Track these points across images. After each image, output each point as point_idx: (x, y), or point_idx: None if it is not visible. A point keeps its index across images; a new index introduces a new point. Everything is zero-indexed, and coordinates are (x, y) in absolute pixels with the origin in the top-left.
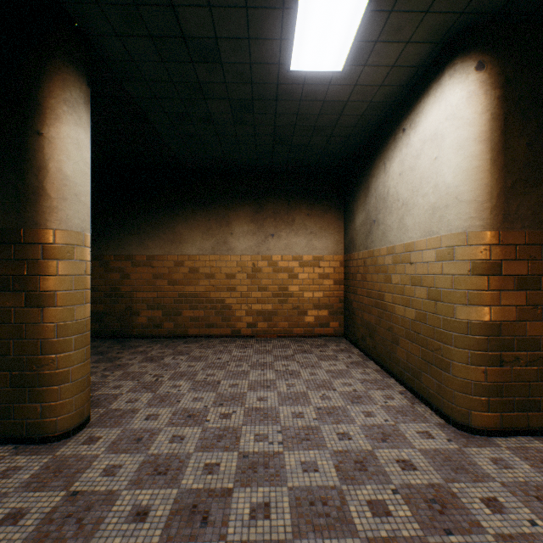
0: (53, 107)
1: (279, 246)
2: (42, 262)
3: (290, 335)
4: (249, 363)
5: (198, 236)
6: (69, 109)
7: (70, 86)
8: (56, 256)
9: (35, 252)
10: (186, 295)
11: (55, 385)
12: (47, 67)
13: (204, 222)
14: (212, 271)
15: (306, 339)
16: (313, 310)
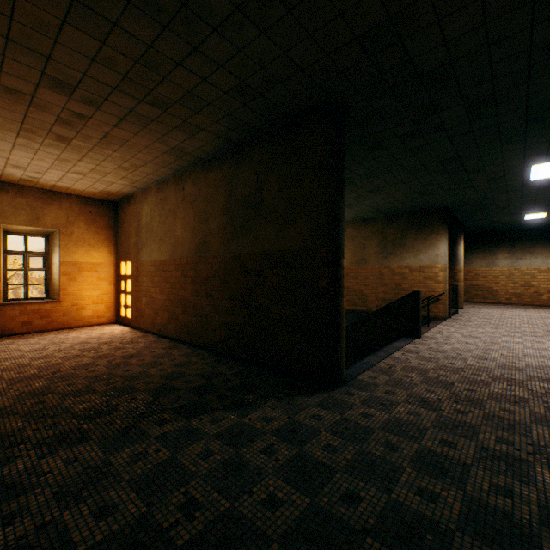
0: (459, 242)
1: (524, 263)
2: (457, 273)
3: (531, 305)
4: (507, 308)
5: (478, 260)
6: (461, 242)
7: (462, 237)
8: (459, 272)
9: (455, 271)
10: (472, 285)
11: (459, 298)
12: (457, 235)
13: (481, 254)
14: (485, 275)
15: (541, 307)
16: (546, 294)
